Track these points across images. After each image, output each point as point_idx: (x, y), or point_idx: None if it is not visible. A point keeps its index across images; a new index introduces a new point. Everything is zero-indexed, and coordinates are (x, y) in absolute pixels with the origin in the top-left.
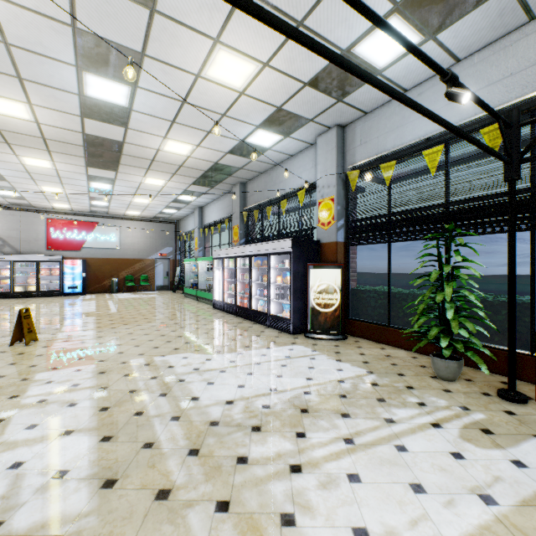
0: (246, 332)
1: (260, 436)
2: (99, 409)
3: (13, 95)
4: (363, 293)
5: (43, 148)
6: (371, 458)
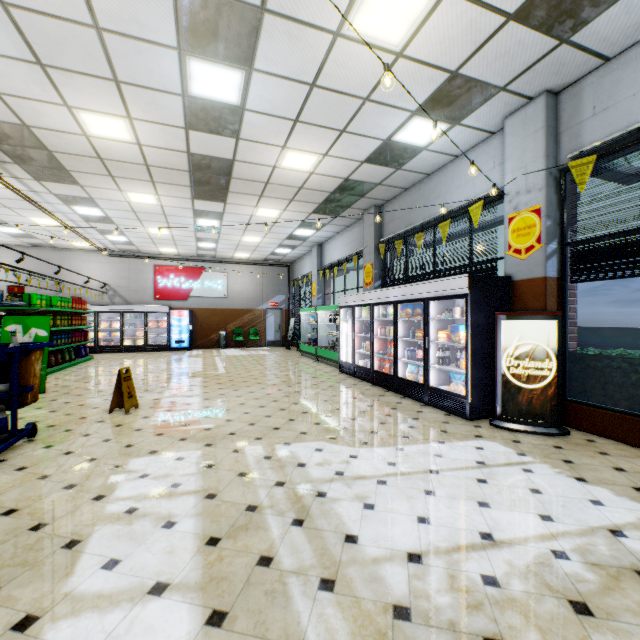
0: (396, 412)
1: None
2: (205, 539)
3: (112, 109)
4: (596, 360)
5: (147, 179)
6: None
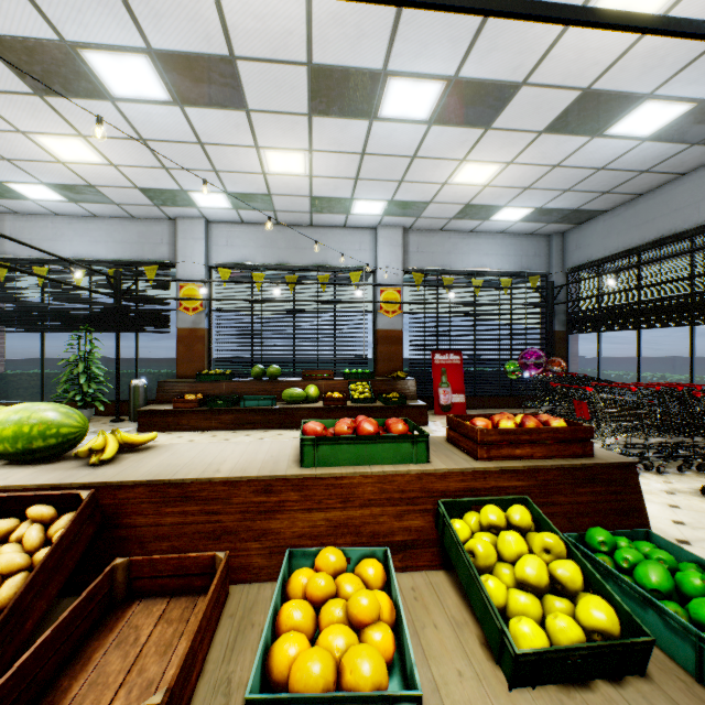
0: None
1: None
2: None
3: None
4: (15, 376)
5: None
6: None
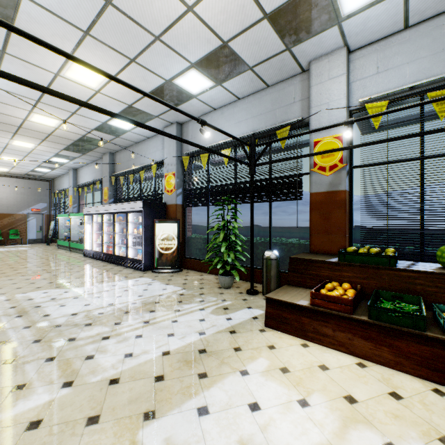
0: (107, 272)
1: (89, 328)
2: None
3: None
4: (194, 240)
5: None
6: (154, 327)
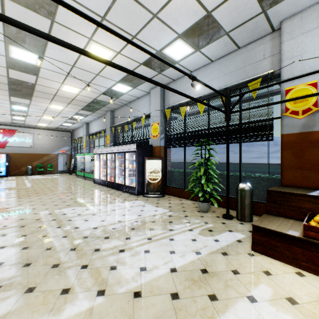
0: (111, 195)
1: (108, 240)
2: (20, 236)
3: None
4: (174, 172)
5: None
6: (157, 244)
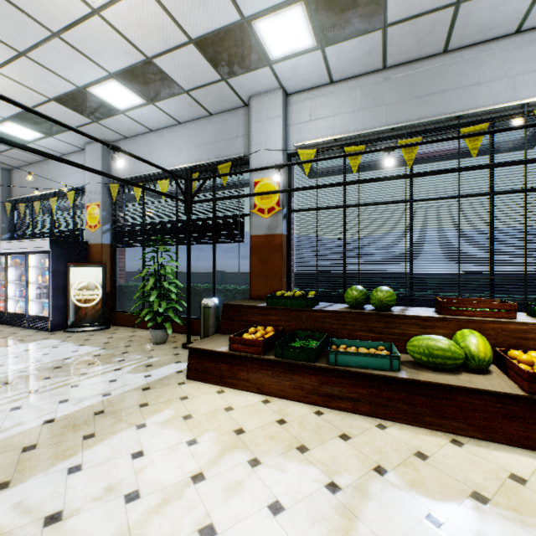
0: None
1: None
2: None
3: None
4: (128, 288)
5: None
6: (43, 396)
